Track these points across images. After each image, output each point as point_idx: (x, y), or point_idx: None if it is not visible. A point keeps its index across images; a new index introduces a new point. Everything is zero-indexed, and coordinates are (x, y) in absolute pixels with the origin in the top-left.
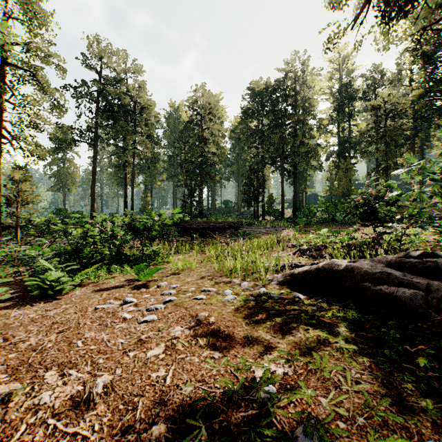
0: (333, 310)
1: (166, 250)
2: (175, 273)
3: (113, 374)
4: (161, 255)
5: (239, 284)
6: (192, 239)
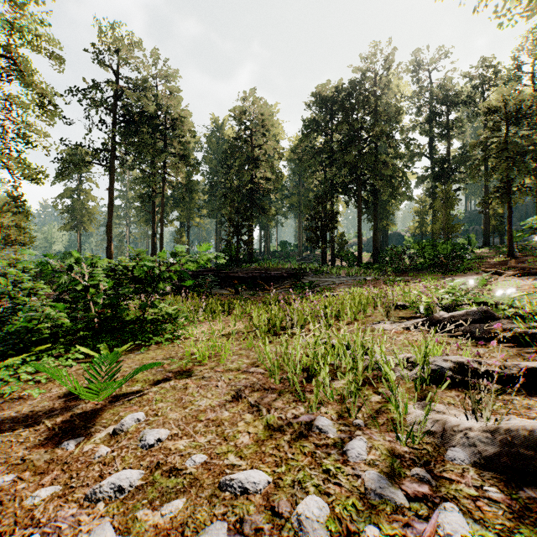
0: None
1: (189, 312)
2: (184, 371)
3: None
4: (178, 321)
5: (339, 449)
6: (236, 293)
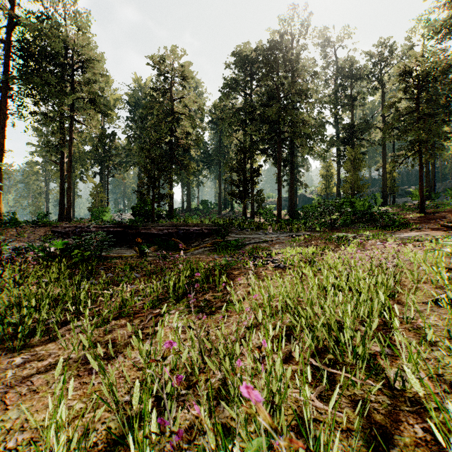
0: None
1: None
2: None
3: None
4: None
5: None
6: (142, 255)
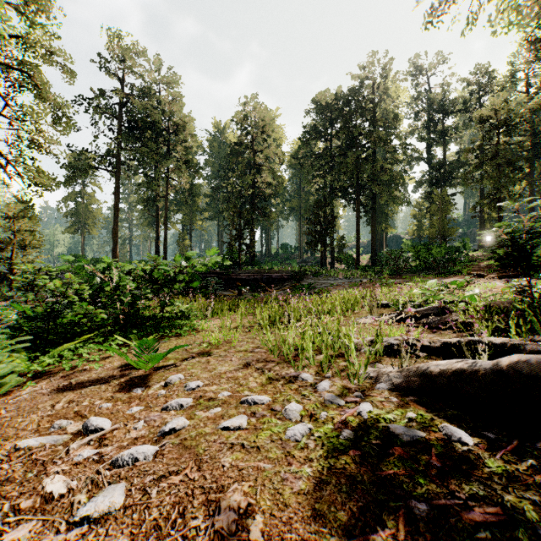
0: None
1: (199, 310)
2: (204, 352)
3: None
4: (191, 318)
5: (313, 387)
6: (239, 294)
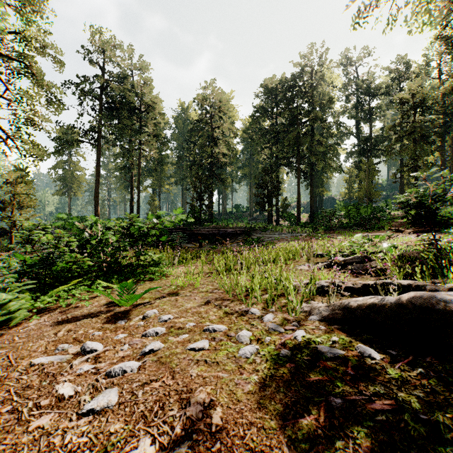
0: None
1: (168, 259)
2: (173, 292)
3: None
4: (161, 266)
5: (260, 318)
6: (200, 246)
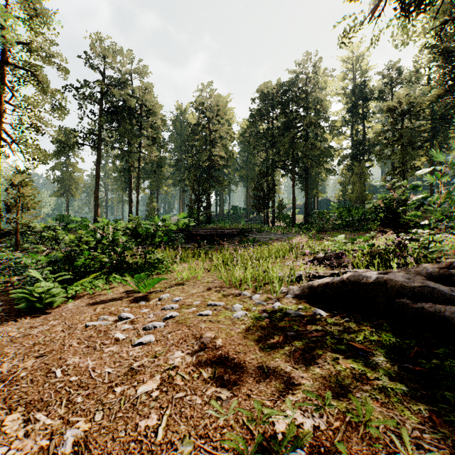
0: (365, 332)
1: (170, 258)
2: (179, 283)
3: (91, 421)
4: (165, 263)
5: (250, 298)
6: (199, 247)
